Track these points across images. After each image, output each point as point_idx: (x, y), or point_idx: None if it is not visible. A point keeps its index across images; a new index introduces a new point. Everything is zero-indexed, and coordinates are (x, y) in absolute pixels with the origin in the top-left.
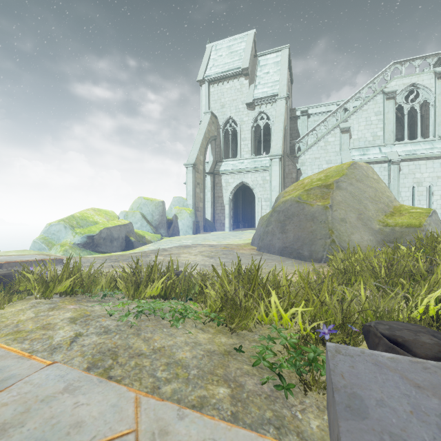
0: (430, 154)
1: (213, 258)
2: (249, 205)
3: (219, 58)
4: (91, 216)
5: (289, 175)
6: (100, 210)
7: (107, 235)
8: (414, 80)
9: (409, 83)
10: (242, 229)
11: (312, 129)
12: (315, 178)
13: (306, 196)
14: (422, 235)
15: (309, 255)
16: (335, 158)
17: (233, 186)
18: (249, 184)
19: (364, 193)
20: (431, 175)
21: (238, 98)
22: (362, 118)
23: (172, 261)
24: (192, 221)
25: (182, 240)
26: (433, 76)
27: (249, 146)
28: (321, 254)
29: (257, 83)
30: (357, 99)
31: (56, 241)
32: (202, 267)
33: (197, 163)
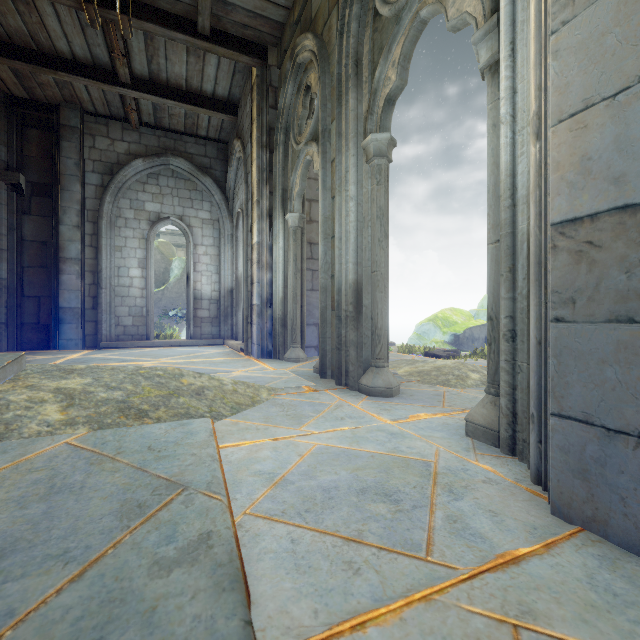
0: None
1: None
2: None
3: None
4: (450, 316)
5: None
6: (456, 310)
7: (469, 335)
8: None
9: None
10: None
11: None
12: None
13: None
14: None
15: None
16: None
17: None
18: None
19: None
20: None
21: None
22: None
23: None
24: None
25: None
26: None
27: None
28: None
29: None
30: None
31: (427, 338)
32: None
33: None
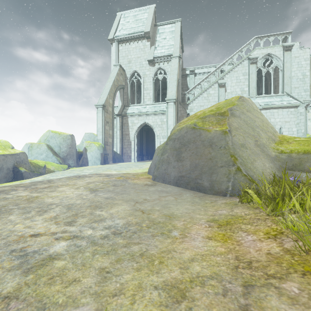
0: (280, 104)
1: (95, 192)
2: (151, 143)
3: (127, 23)
4: None
5: (181, 118)
6: None
7: None
8: (269, 51)
9: (266, 52)
10: (145, 160)
11: (198, 83)
12: (207, 110)
13: (202, 123)
14: None
15: (210, 186)
16: None
17: (137, 126)
18: (150, 124)
19: (255, 122)
20: (281, 120)
21: (141, 56)
22: (233, 77)
23: None
24: (100, 153)
25: (85, 169)
26: (282, 49)
27: (150, 94)
28: (225, 185)
29: (156, 46)
30: (230, 64)
31: None
32: (60, 212)
33: (106, 105)
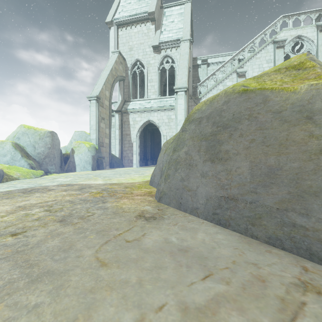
0: None
1: None
2: (157, 146)
3: (128, 5)
4: None
5: None
6: None
7: None
8: (300, 32)
9: (296, 34)
10: (150, 165)
11: (212, 73)
12: None
13: (258, 83)
14: None
15: None
16: None
17: (140, 124)
18: (155, 122)
19: None
20: None
21: (145, 42)
22: (255, 65)
23: None
24: (91, 156)
25: (62, 177)
26: (315, 30)
27: (155, 87)
28: None
29: (163, 30)
30: (249, 51)
31: None
32: None
33: (101, 97)
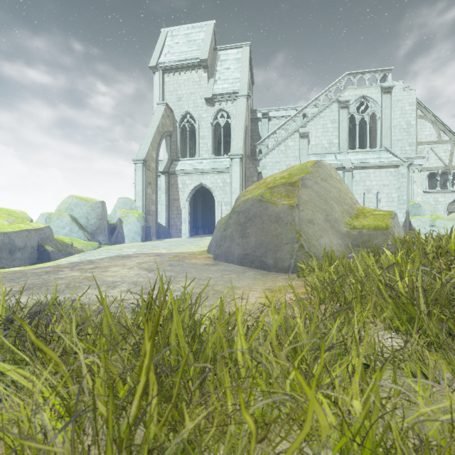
0: (378, 163)
1: (153, 272)
2: (209, 210)
3: (175, 45)
4: None
5: (250, 178)
6: (0, 209)
7: (3, 243)
8: (364, 92)
9: (360, 94)
10: (201, 235)
11: (273, 131)
12: (278, 176)
13: (270, 194)
14: (399, 237)
15: (274, 264)
16: (295, 163)
17: (190, 188)
18: (209, 186)
19: (330, 193)
20: (379, 183)
21: (196, 92)
22: (319, 124)
23: (4, 293)
24: (141, 226)
25: (125, 248)
26: (380, 91)
27: (208, 145)
28: (288, 262)
29: (217, 78)
30: (315, 106)
31: None
32: (129, 287)
33: (148, 160)
